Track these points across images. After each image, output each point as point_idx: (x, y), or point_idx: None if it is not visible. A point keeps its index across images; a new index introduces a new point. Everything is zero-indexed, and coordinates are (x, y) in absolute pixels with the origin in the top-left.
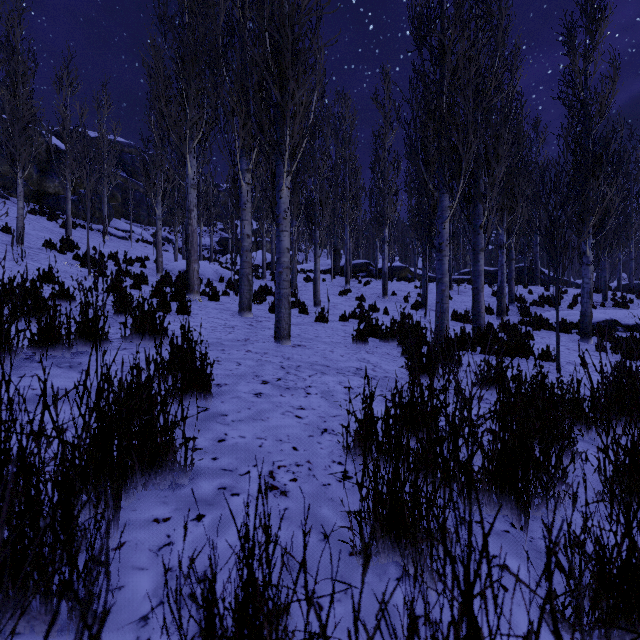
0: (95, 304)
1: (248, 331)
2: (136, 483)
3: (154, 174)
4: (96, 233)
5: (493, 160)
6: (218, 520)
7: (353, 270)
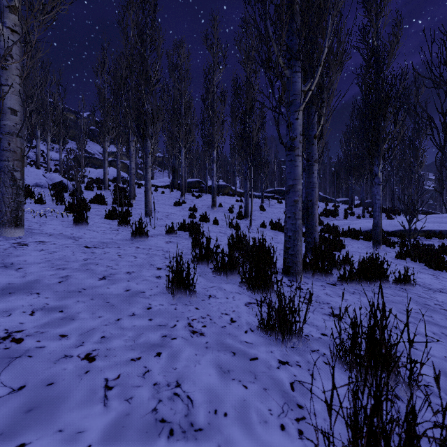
0: None
1: None
2: None
3: None
4: None
5: (332, 62)
6: None
7: (188, 186)
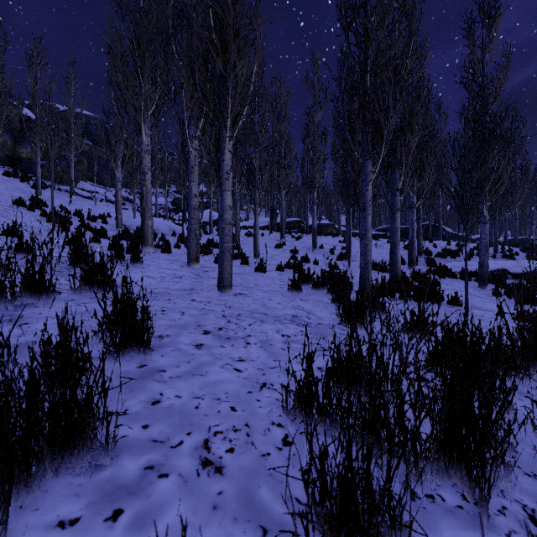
0: (50, 256)
1: (194, 281)
2: (43, 472)
3: (114, 142)
4: (64, 193)
5: (408, 132)
6: (138, 517)
7: (287, 227)
